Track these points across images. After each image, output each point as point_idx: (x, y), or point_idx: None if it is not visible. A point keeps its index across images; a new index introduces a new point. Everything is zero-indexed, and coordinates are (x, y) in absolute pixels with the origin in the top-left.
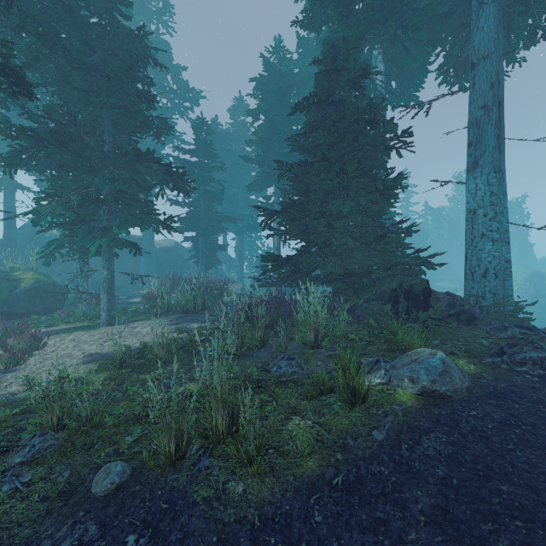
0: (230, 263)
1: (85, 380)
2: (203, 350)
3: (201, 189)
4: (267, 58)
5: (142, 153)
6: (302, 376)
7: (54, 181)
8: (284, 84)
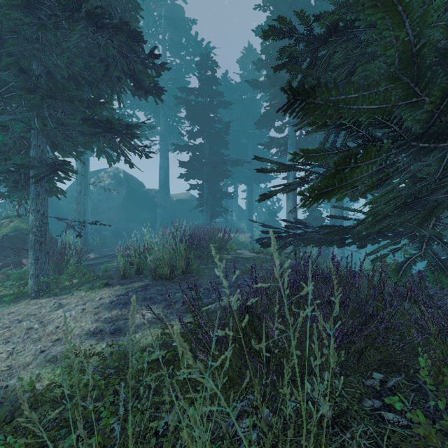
0: (241, 213)
1: None
2: None
3: (206, 131)
4: None
5: None
6: None
7: None
8: None
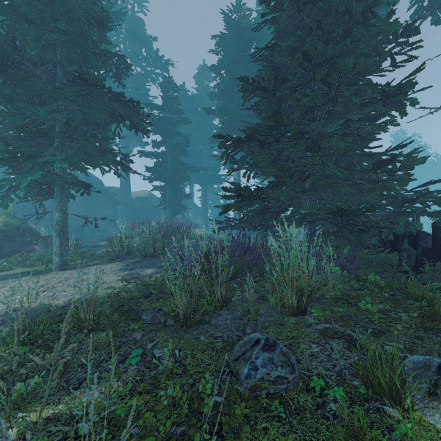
0: (196, 211)
1: None
2: (145, 312)
3: (168, 142)
4: (228, 15)
5: None
6: (294, 385)
7: None
8: (244, 38)
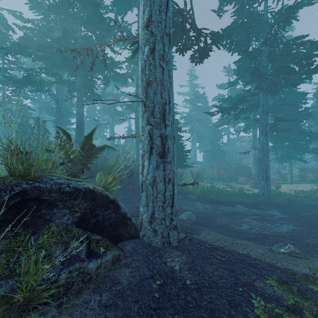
0: None
1: (304, 193)
2: None
3: None
4: None
5: (307, 131)
6: None
7: (276, 143)
8: None
